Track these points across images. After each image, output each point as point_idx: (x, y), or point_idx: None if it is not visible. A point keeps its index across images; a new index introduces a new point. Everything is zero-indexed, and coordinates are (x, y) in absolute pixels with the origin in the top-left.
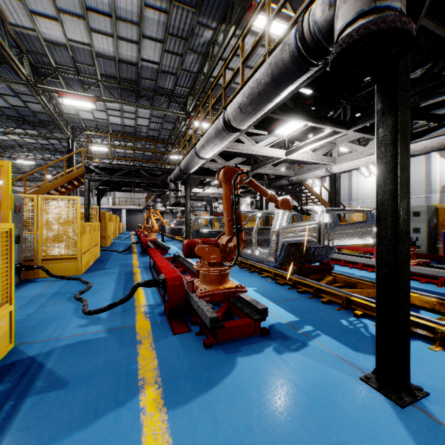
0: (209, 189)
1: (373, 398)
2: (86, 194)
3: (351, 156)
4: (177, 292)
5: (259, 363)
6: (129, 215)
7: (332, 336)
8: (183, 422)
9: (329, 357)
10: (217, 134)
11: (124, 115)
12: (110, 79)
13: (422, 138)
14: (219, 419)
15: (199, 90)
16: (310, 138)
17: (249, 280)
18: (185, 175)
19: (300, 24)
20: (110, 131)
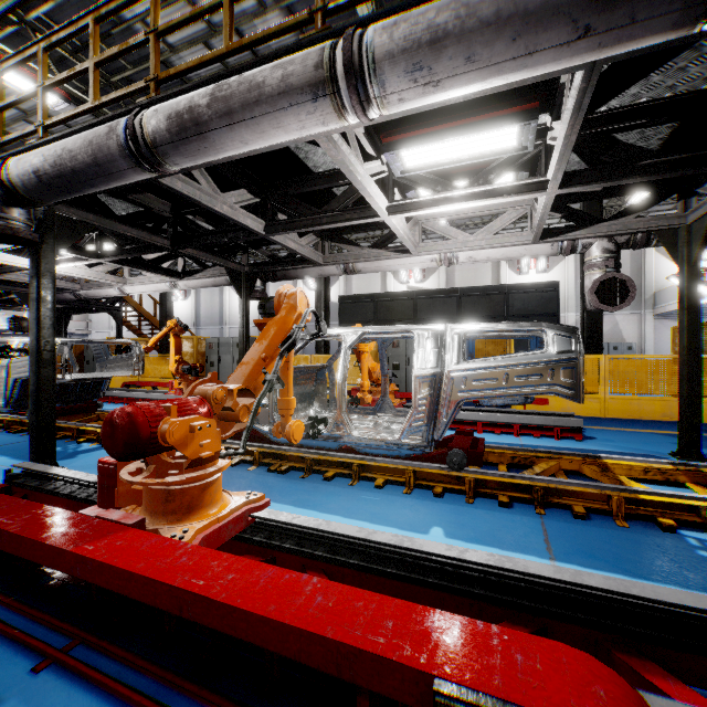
0: None
1: None
2: None
3: (141, 280)
4: None
5: None
6: None
7: (27, 459)
8: None
9: (4, 471)
10: None
11: None
12: None
13: (190, 278)
14: None
15: None
16: (67, 254)
17: None
18: None
19: None
20: None
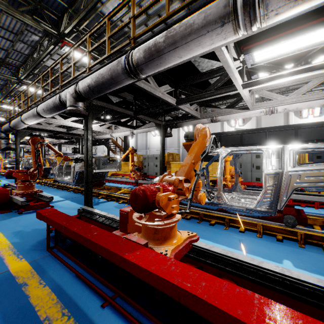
0: None
1: None
2: None
3: (119, 130)
4: (5, 196)
5: None
6: None
7: (82, 204)
8: (5, 226)
9: (74, 208)
10: (34, 116)
11: None
12: None
13: (139, 128)
14: (20, 224)
15: (30, 69)
16: (93, 121)
17: (59, 193)
18: (15, 130)
19: (59, 96)
20: None
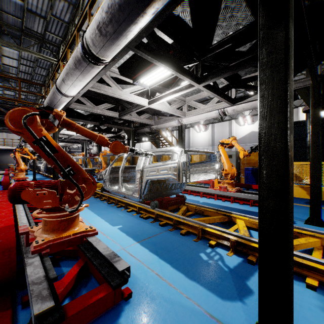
0: None
1: None
2: None
3: (196, 112)
4: (1, 262)
5: None
6: (1, 154)
7: (197, 281)
8: None
9: (202, 321)
10: (77, 64)
11: None
12: None
13: (243, 101)
14: None
15: None
16: (169, 90)
17: (115, 217)
18: None
19: None
20: None
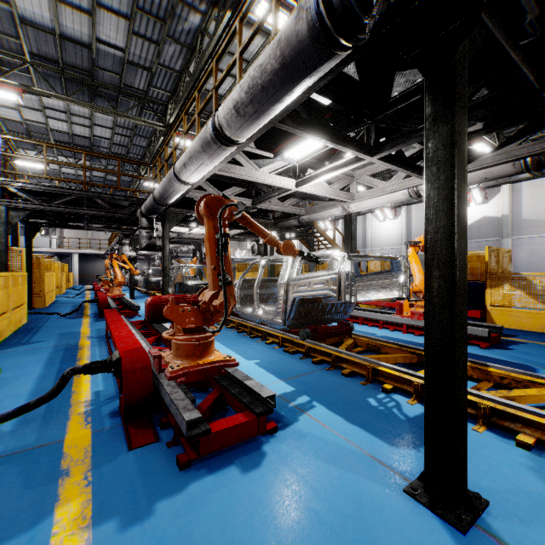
0: (198, 228)
1: (425, 524)
2: (3, 229)
3: (372, 193)
4: (139, 379)
5: (264, 485)
6: (85, 262)
7: (360, 425)
8: None
9: (361, 460)
10: (205, 147)
11: (72, 119)
12: (48, 63)
13: None
14: None
15: (184, 95)
16: (326, 165)
17: (249, 349)
18: (161, 207)
19: None
20: (52, 140)
